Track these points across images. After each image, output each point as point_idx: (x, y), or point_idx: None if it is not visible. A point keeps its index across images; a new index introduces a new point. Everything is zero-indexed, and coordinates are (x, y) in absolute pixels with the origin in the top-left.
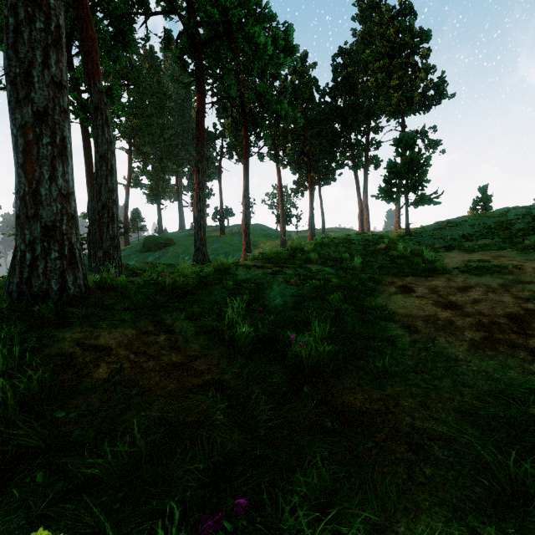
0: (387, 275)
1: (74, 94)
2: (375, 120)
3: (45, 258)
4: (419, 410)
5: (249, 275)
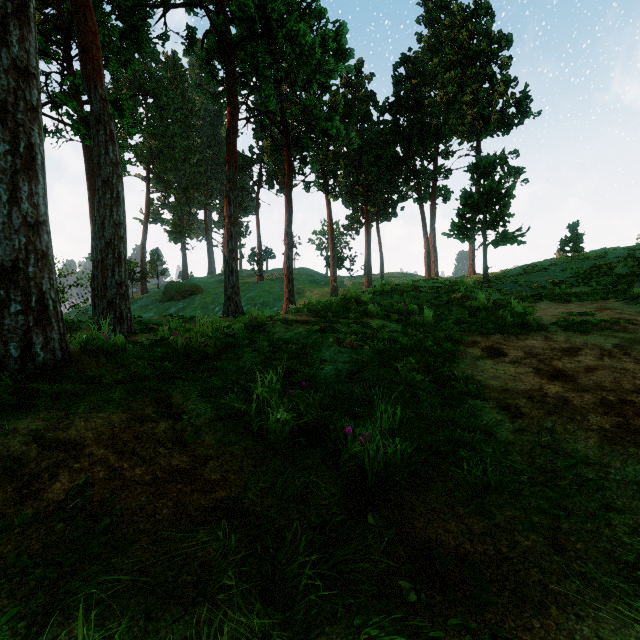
0: (467, 332)
1: (73, 105)
2: (445, 143)
3: (1, 312)
4: (549, 554)
5: (290, 333)
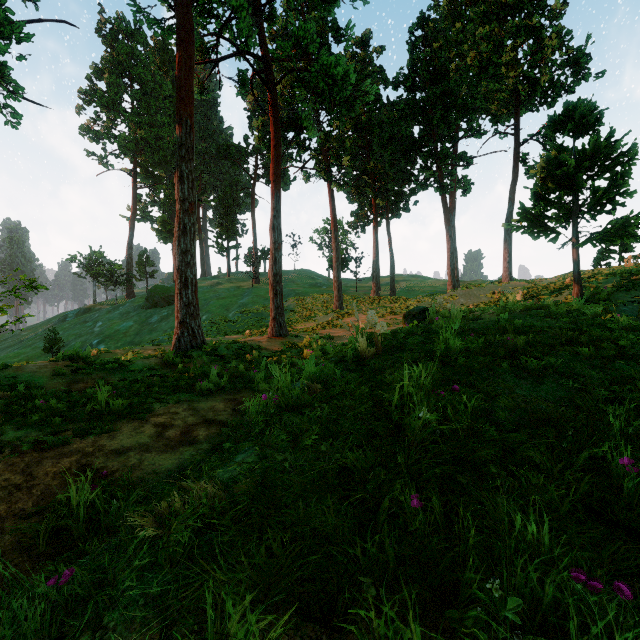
0: None
1: None
2: (476, 117)
3: None
4: None
5: None
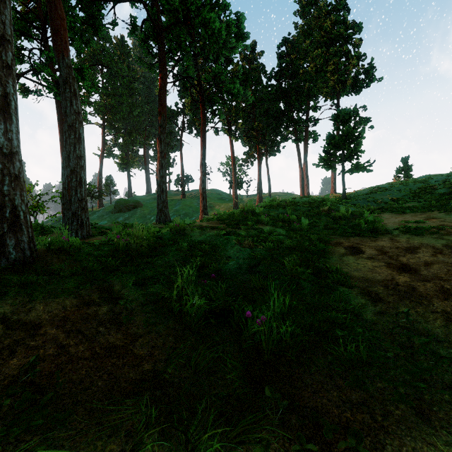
0: (333, 235)
1: (48, 71)
2: (314, 100)
3: None
4: (417, 423)
5: (203, 236)
